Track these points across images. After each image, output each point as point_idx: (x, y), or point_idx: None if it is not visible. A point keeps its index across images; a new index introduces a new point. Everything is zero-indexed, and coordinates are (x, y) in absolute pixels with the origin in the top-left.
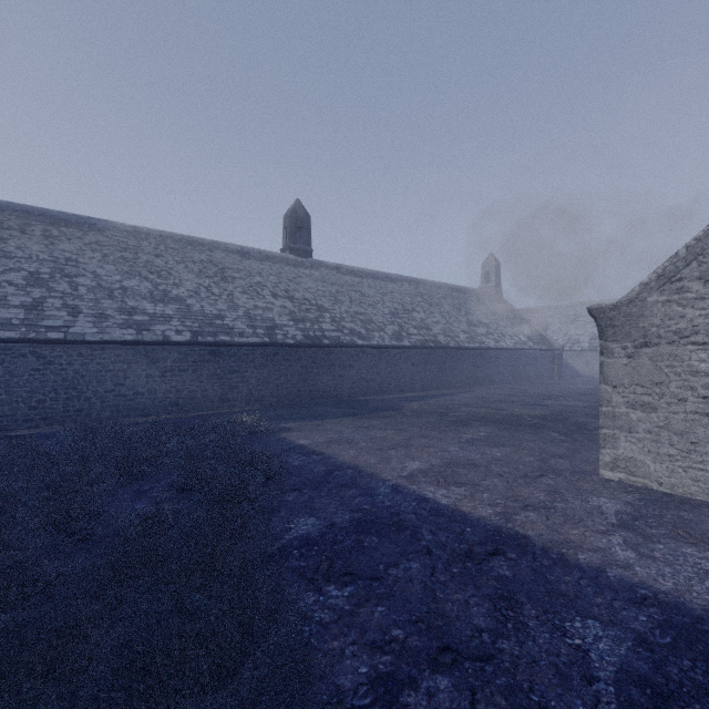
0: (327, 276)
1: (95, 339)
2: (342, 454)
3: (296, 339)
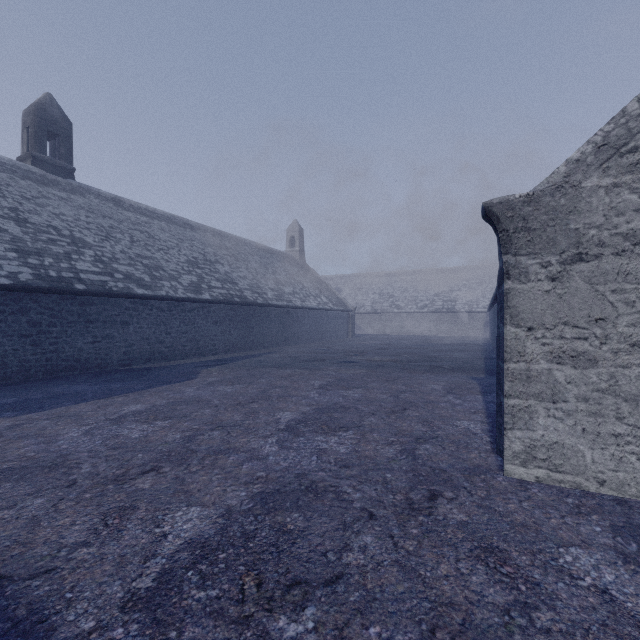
0: (97, 206)
1: None
2: None
3: (17, 279)
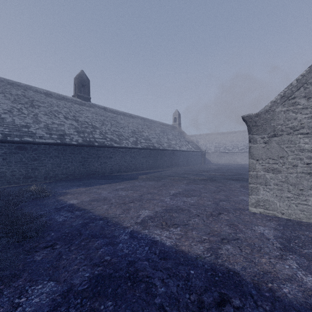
0: (98, 111)
1: None
2: (98, 209)
3: (78, 142)
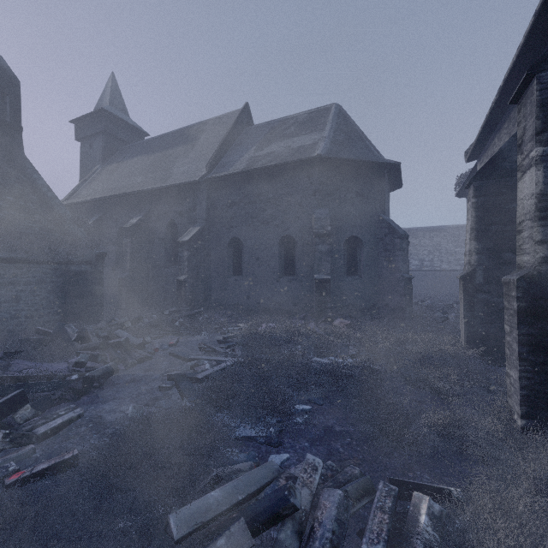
0: None
1: (448, 269)
2: None
3: None
